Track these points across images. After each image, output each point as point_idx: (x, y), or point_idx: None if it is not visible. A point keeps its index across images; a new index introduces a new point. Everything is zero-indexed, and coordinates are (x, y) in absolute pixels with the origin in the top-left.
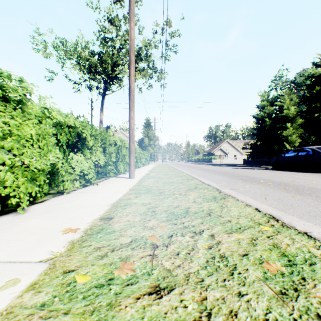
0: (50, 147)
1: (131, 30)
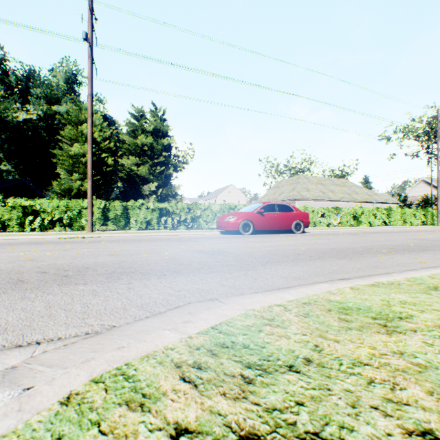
0: (410, 217)
1: (437, 175)
